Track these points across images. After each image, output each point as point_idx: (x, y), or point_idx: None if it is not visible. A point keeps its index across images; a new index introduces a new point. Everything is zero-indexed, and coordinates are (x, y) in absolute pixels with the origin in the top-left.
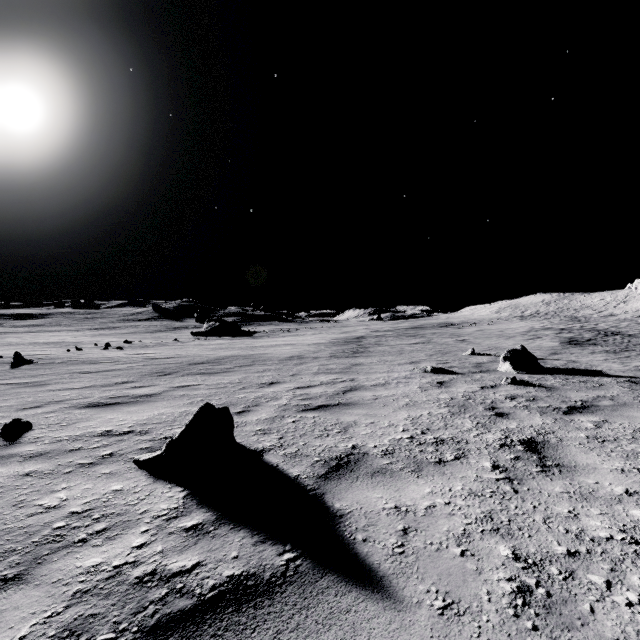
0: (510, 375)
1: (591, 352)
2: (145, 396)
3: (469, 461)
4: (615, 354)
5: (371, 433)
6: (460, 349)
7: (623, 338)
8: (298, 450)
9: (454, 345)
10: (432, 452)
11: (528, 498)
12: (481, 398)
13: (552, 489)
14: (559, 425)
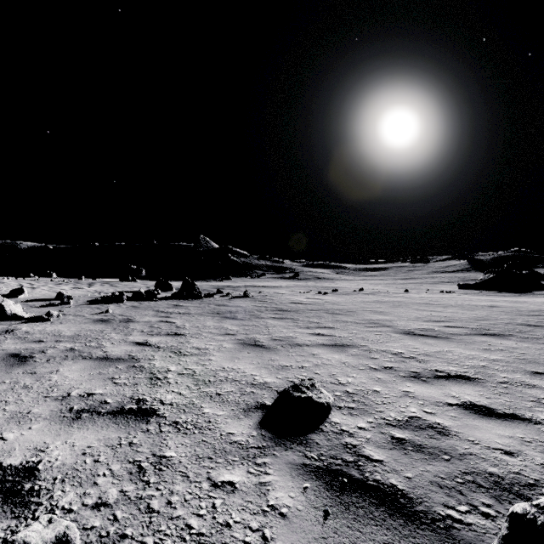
0: None
1: None
2: (127, 321)
3: None
4: None
5: None
6: None
7: None
8: None
9: None
10: None
11: None
12: None
13: None
14: None
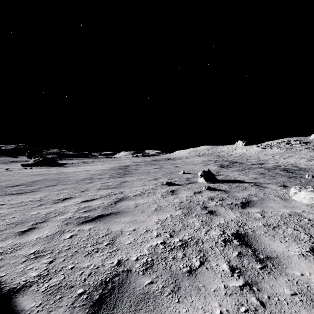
0: (204, 184)
1: (231, 171)
2: None
3: (211, 265)
4: (241, 171)
5: (133, 242)
6: (177, 171)
7: (239, 164)
8: (63, 279)
9: (174, 169)
10: (182, 258)
11: (277, 313)
12: (196, 200)
13: (283, 292)
14: (245, 217)
